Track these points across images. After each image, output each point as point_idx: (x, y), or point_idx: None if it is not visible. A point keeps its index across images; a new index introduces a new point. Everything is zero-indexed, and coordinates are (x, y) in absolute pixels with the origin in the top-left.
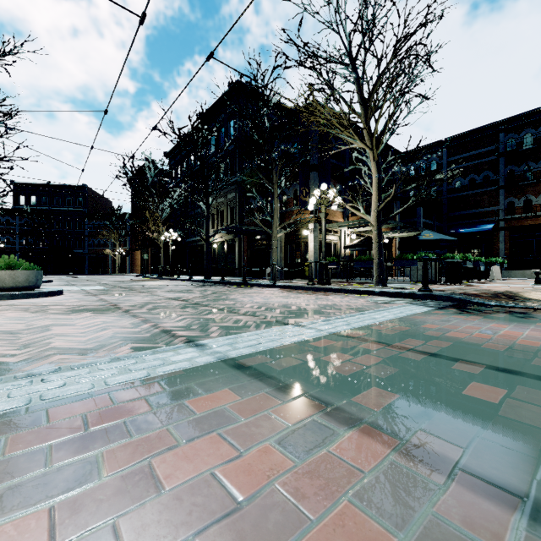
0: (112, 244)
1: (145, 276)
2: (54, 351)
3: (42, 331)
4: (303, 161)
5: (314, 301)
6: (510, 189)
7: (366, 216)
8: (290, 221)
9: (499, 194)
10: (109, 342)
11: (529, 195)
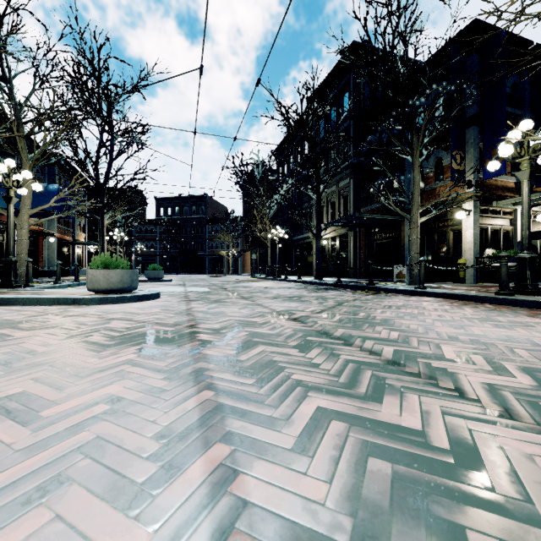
0: (226, 246)
1: (253, 276)
2: None
3: None
4: (464, 107)
5: None
6: None
7: None
8: (439, 198)
9: None
10: None
11: None
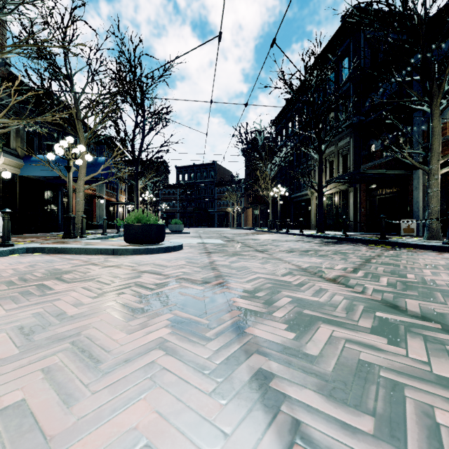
0: (231, 204)
1: (256, 230)
2: None
3: None
4: None
5: None
6: None
7: None
8: None
9: None
10: None
11: None
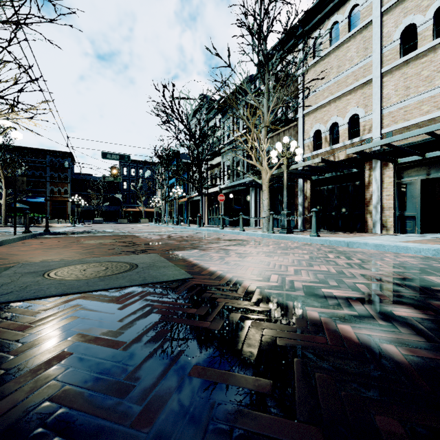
0: None
1: None
2: None
3: None
4: None
5: None
6: (52, 183)
7: None
8: None
9: (47, 184)
10: None
11: (60, 187)
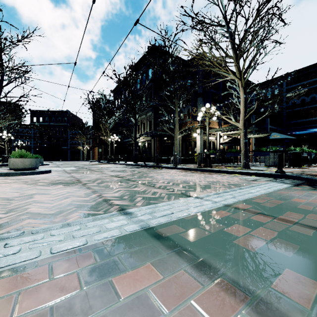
0: (82, 143)
1: (100, 162)
2: (27, 215)
3: (27, 198)
4: (194, 91)
5: (203, 178)
6: None
7: (236, 123)
8: (185, 128)
9: None
10: (66, 209)
11: None
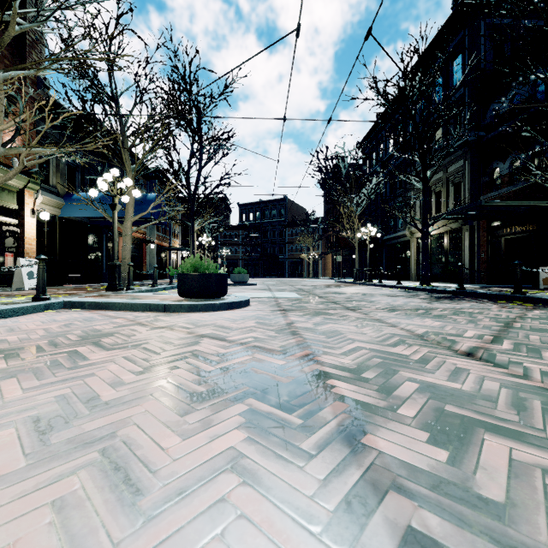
0: (306, 249)
1: (338, 280)
2: None
3: None
4: None
5: None
6: None
7: None
8: None
9: None
10: None
11: None
